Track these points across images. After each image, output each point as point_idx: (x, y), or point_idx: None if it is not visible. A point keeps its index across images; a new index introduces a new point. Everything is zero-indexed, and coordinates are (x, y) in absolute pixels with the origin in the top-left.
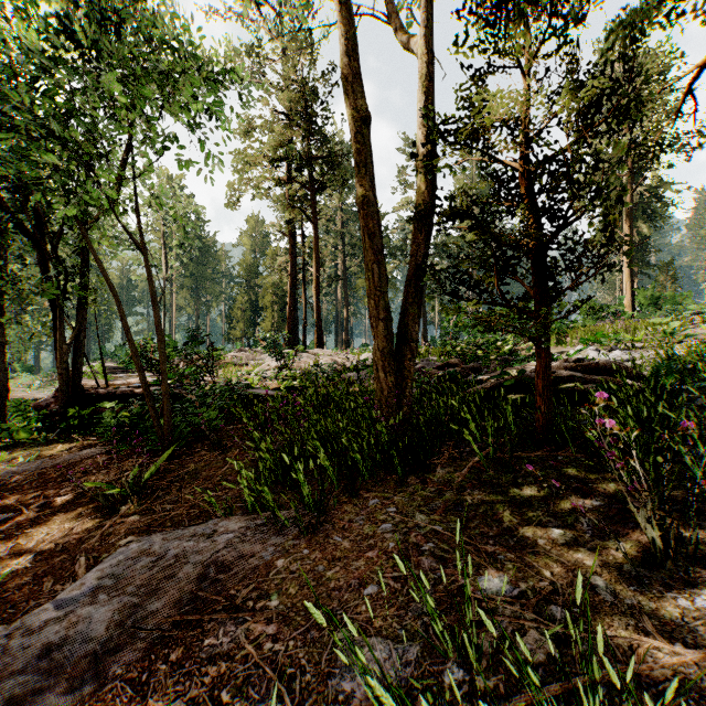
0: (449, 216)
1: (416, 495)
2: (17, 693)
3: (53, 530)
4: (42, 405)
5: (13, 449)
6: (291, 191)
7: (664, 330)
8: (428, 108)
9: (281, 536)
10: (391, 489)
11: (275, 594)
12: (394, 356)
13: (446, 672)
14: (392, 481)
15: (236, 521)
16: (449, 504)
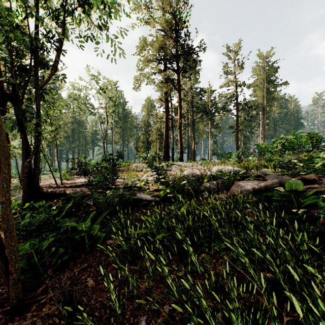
0: None
1: None
2: None
3: None
4: None
5: None
6: (166, 76)
7: None
8: None
9: None
10: None
11: None
12: None
13: None
14: None
15: None
16: None
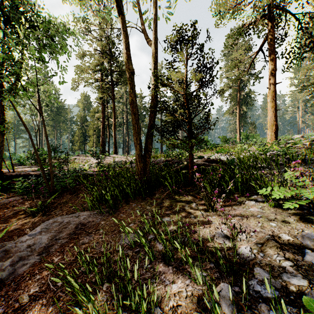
0: (160, 110)
1: (148, 202)
2: (22, 256)
3: (9, 224)
4: None
5: None
6: (102, 85)
7: (242, 148)
8: (155, 69)
9: (102, 216)
10: (140, 201)
11: (101, 229)
12: (143, 157)
13: (149, 237)
14: (141, 199)
15: (86, 212)
16: (158, 203)
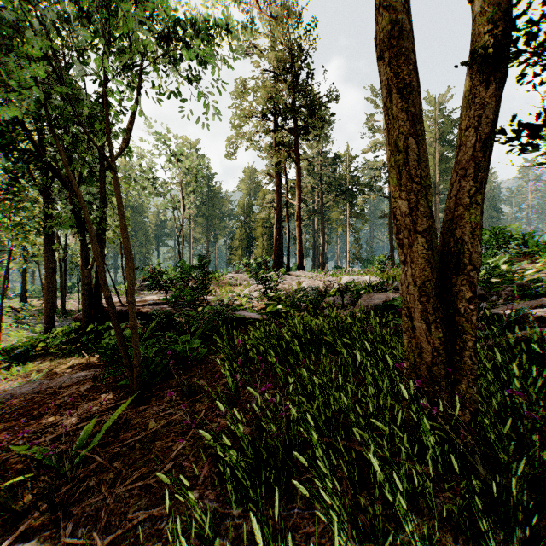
0: None
1: None
2: None
3: None
4: (78, 318)
5: (46, 357)
6: (277, 139)
7: None
8: None
9: None
10: None
11: None
12: (439, 294)
13: None
14: None
15: None
16: None
